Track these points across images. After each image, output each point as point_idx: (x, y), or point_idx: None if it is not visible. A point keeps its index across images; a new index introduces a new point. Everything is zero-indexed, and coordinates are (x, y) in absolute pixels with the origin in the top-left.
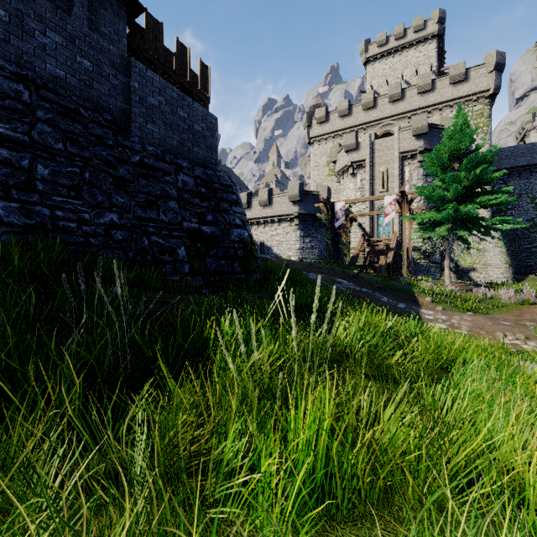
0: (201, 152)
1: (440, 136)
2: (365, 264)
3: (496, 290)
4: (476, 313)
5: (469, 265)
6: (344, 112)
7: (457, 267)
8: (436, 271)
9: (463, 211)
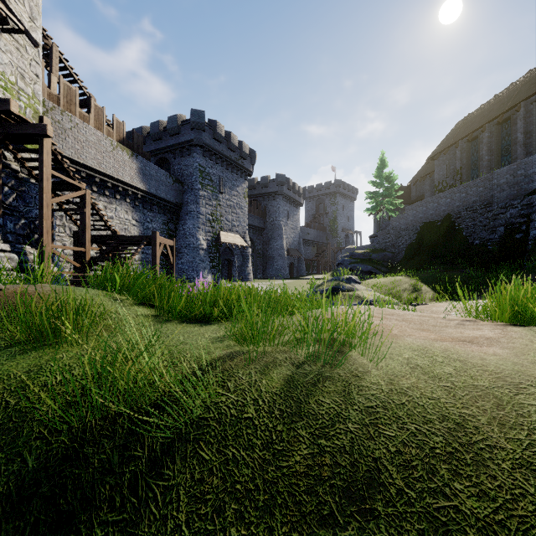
0: (535, 184)
1: None
2: None
3: None
4: None
5: None
6: None
7: None
8: None
9: None
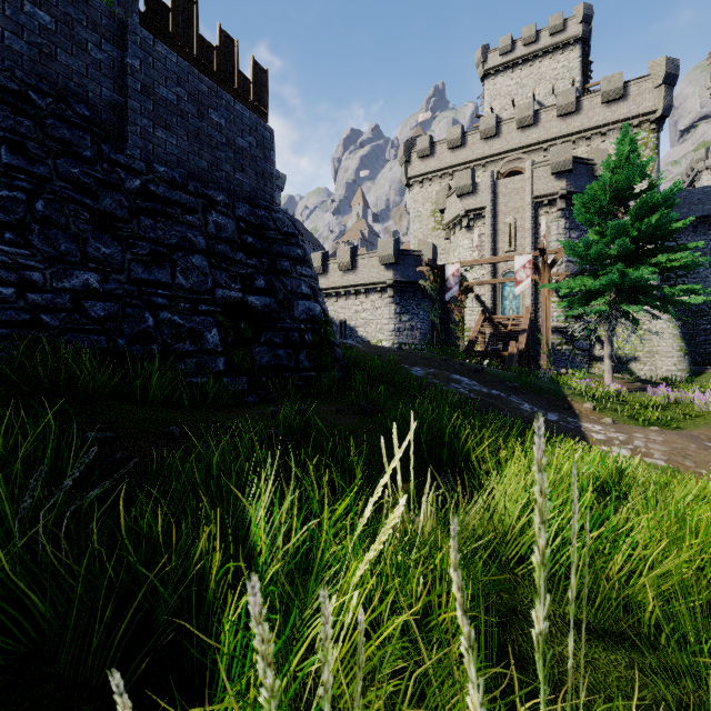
0: (248, 181)
1: (589, 174)
2: (488, 352)
3: (683, 391)
4: (661, 427)
5: (628, 353)
6: (455, 142)
7: (612, 355)
8: (583, 361)
9: (633, 277)
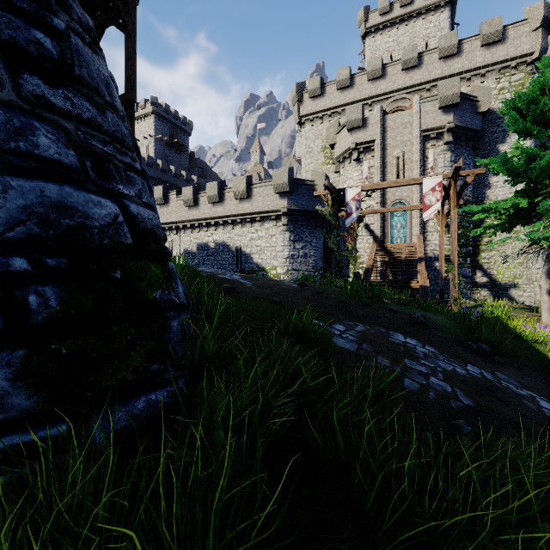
0: None
1: (473, 110)
2: (395, 284)
3: None
4: None
5: (508, 280)
6: (344, 82)
7: (492, 282)
8: (466, 287)
9: None
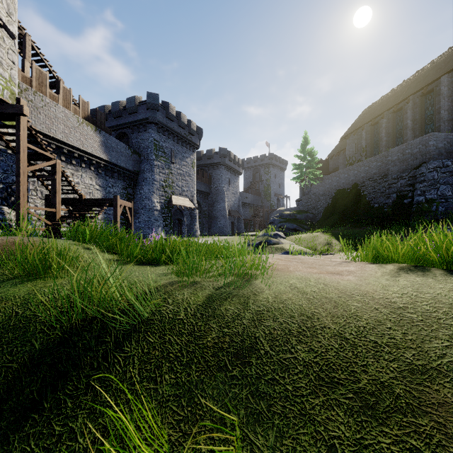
0: (418, 160)
1: None
2: None
3: None
4: None
5: None
6: None
7: None
8: None
9: None
